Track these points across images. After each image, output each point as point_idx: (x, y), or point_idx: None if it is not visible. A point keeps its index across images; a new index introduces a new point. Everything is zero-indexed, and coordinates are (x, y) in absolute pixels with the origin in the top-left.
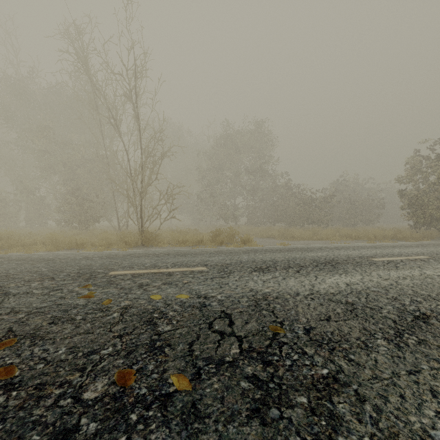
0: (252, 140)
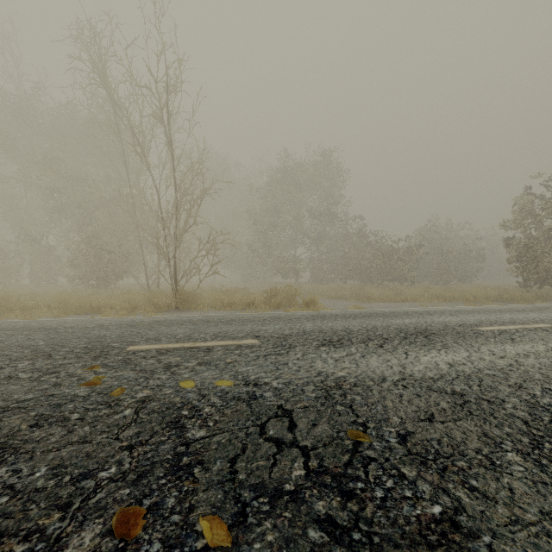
0: (317, 175)
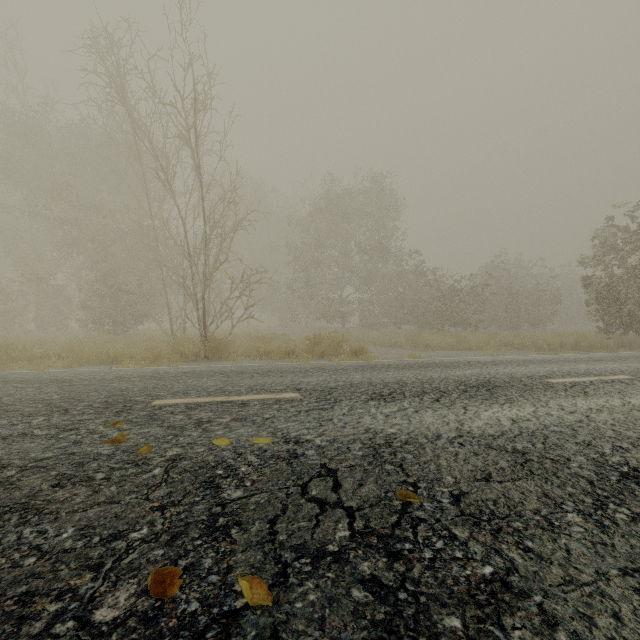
0: (367, 204)
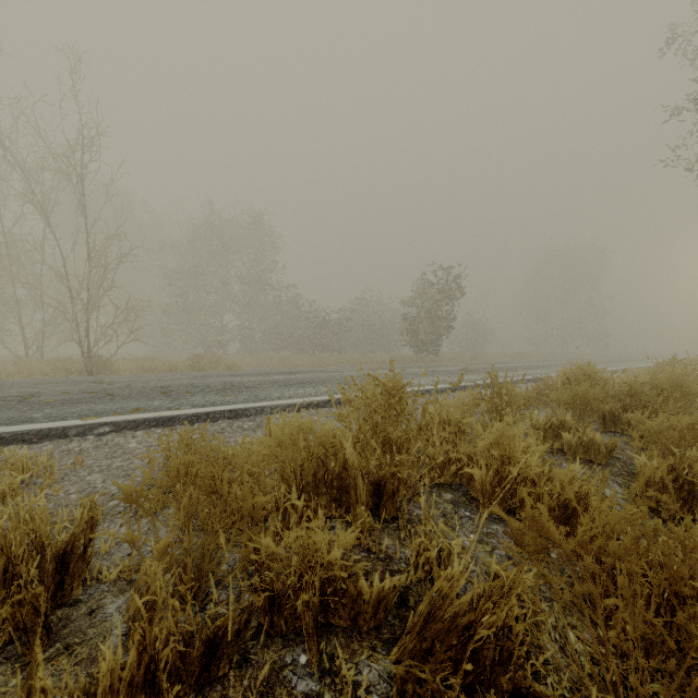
0: (248, 236)
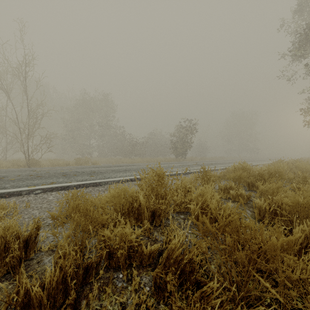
0: (102, 104)
